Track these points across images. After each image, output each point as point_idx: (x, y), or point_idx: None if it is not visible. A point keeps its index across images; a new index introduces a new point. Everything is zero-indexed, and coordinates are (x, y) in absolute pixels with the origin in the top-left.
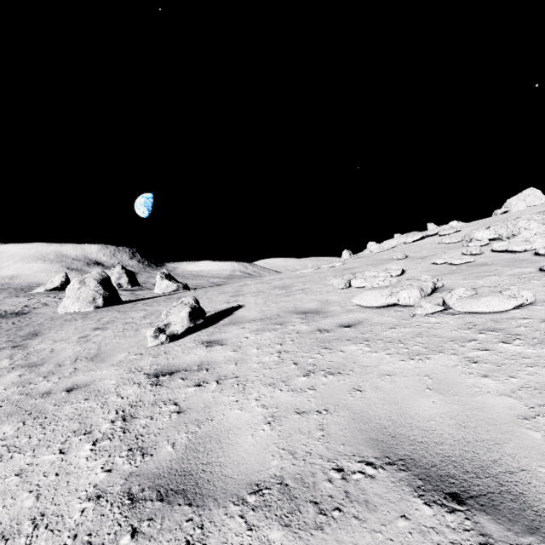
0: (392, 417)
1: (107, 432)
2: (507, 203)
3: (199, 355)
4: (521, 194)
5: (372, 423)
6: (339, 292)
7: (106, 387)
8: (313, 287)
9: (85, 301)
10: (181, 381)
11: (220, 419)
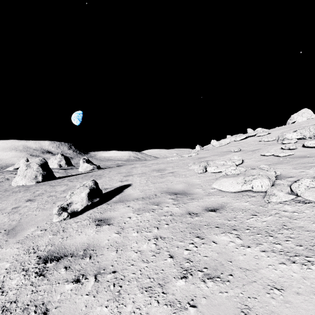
0: None
1: None
2: (291, 117)
3: (88, 236)
4: (300, 112)
5: None
6: (199, 176)
7: None
8: (179, 171)
9: (30, 178)
10: (64, 271)
11: None
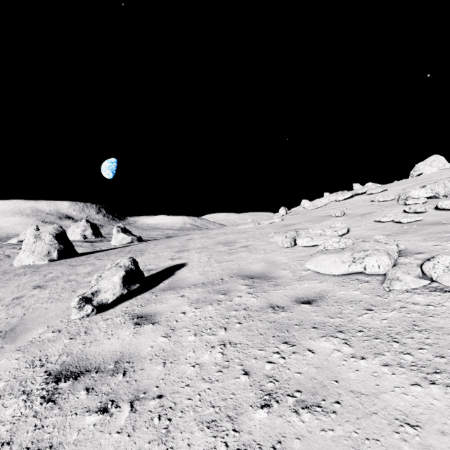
0: None
1: None
2: (415, 167)
3: (123, 340)
4: (428, 160)
5: None
6: (284, 251)
7: None
8: (257, 244)
9: (40, 255)
10: (84, 395)
11: None
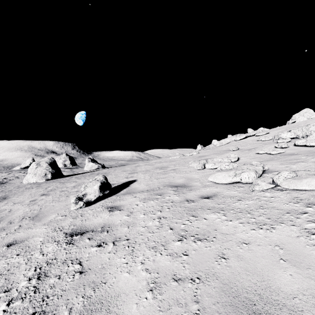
0: (257, 291)
1: (22, 290)
2: (293, 117)
3: (104, 218)
4: (301, 112)
5: (241, 297)
6: (198, 172)
7: (34, 244)
8: (181, 168)
9: (40, 176)
10: (88, 240)
11: (111, 282)
